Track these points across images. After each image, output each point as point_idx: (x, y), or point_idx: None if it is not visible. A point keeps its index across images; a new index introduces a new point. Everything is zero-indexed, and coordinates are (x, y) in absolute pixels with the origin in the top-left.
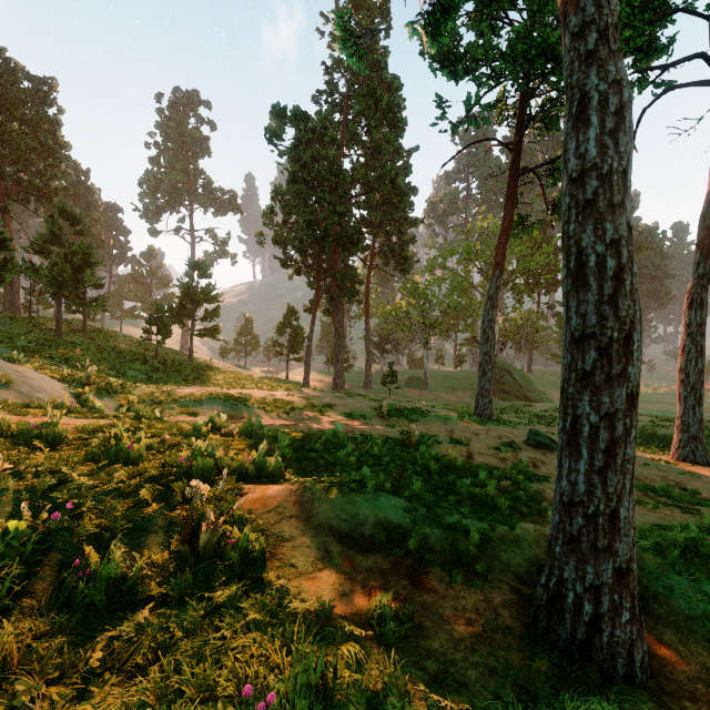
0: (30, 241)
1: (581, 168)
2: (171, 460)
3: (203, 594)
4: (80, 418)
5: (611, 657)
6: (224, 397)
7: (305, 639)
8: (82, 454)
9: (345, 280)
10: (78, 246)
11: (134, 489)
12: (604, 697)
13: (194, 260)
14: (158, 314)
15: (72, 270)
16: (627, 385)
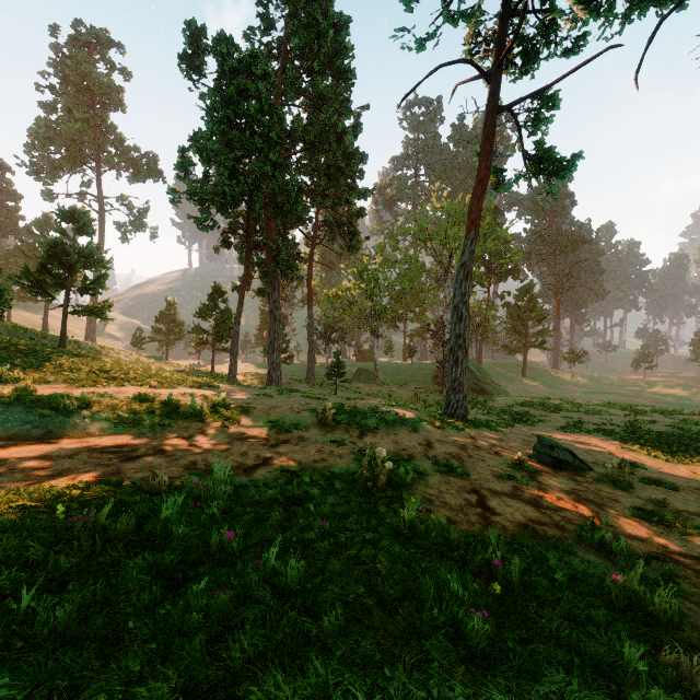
0: None
1: None
2: None
3: None
4: None
5: None
6: (33, 402)
7: None
8: None
9: (282, 252)
10: None
11: None
12: None
13: (68, 209)
14: None
15: None
16: None
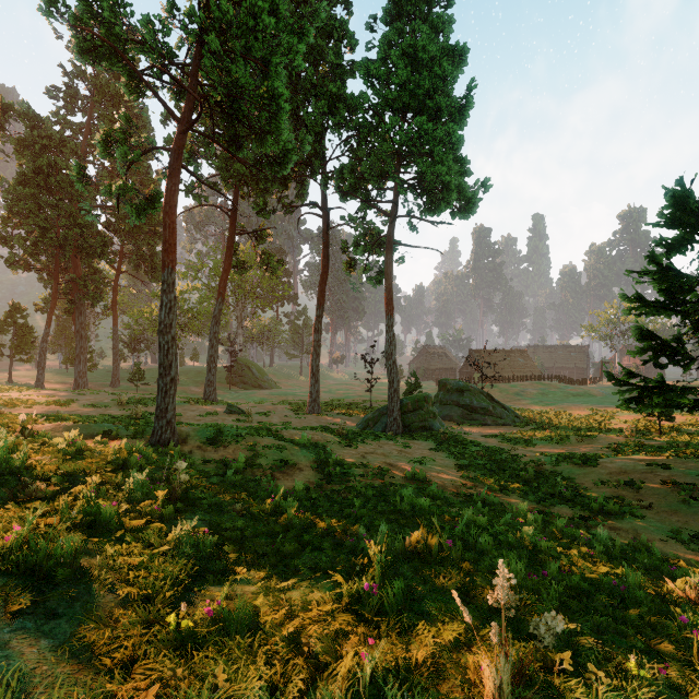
0: None
1: (161, 321)
2: None
3: None
4: None
5: (165, 441)
6: None
7: None
8: None
9: (89, 284)
10: None
11: None
12: (157, 446)
13: None
14: None
15: None
16: (171, 376)
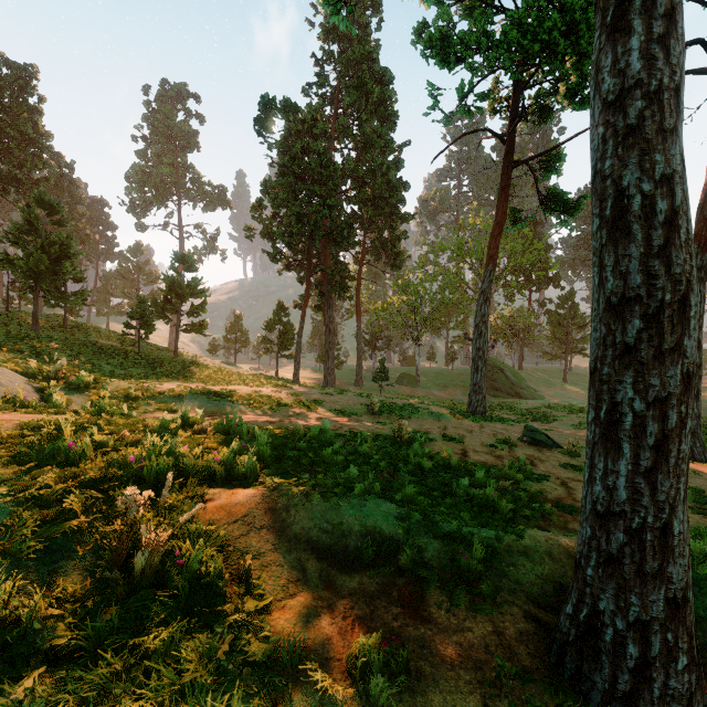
0: (5, 231)
1: (621, 87)
2: (119, 461)
3: (132, 637)
4: (30, 414)
5: None
6: (207, 393)
7: (261, 706)
8: (10, 454)
9: (336, 275)
10: (55, 237)
11: (64, 497)
12: None
13: (180, 253)
14: (140, 308)
15: (50, 261)
16: (682, 362)
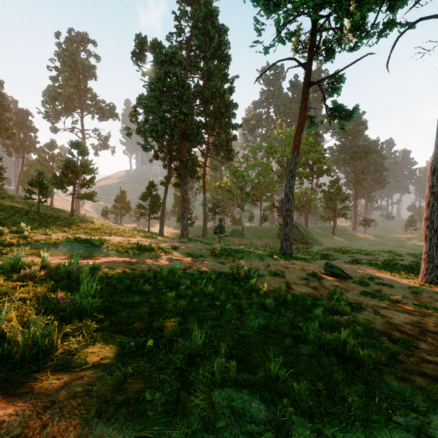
0: None
1: None
2: None
3: None
4: None
5: None
6: (81, 241)
7: None
8: None
9: (189, 162)
10: None
11: None
12: None
13: (75, 141)
14: (39, 178)
15: None
16: None
